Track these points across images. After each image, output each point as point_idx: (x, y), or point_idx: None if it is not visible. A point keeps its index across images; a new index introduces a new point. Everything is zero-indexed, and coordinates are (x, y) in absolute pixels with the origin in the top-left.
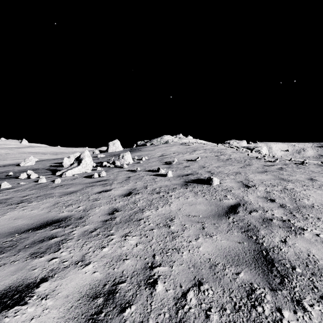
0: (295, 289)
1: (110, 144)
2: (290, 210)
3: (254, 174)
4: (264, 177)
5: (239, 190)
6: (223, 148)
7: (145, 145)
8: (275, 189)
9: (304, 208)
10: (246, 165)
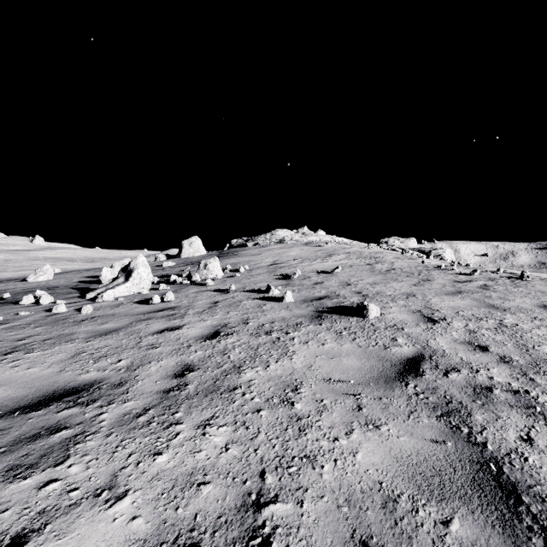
0: None
1: (185, 243)
2: (523, 368)
3: (439, 297)
4: (458, 303)
5: (419, 327)
6: (379, 250)
7: (244, 246)
8: (483, 325)
9: (546, 364)
10: (423, 280)
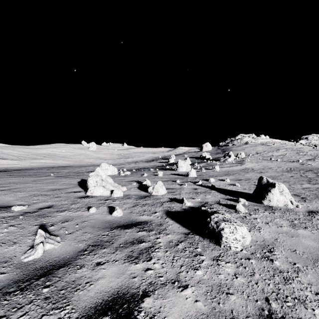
0: (315, 168)
1: (204, 145)
2: None
3: (318, 160)
4: None
5: (309, 163)
6: (301, 147)
7: (227, 145)
8: None
9: None
10: (316, 157)
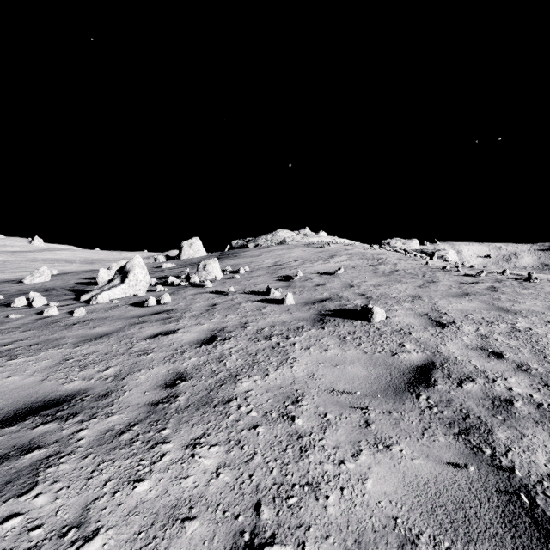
0: None
1: (185, 244)
2: (543, 377)
3: (446, 299)
4: (467, 306)
5: (427, 331)
6: (382, 251)
7: (245, 247)
8: (495, 329)
9: None
10: (428, 282)
